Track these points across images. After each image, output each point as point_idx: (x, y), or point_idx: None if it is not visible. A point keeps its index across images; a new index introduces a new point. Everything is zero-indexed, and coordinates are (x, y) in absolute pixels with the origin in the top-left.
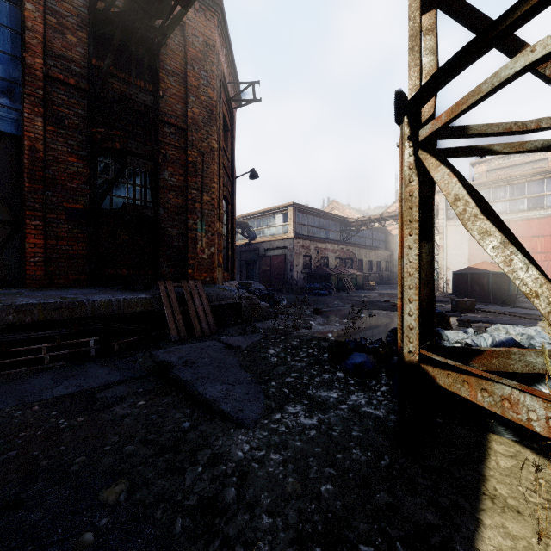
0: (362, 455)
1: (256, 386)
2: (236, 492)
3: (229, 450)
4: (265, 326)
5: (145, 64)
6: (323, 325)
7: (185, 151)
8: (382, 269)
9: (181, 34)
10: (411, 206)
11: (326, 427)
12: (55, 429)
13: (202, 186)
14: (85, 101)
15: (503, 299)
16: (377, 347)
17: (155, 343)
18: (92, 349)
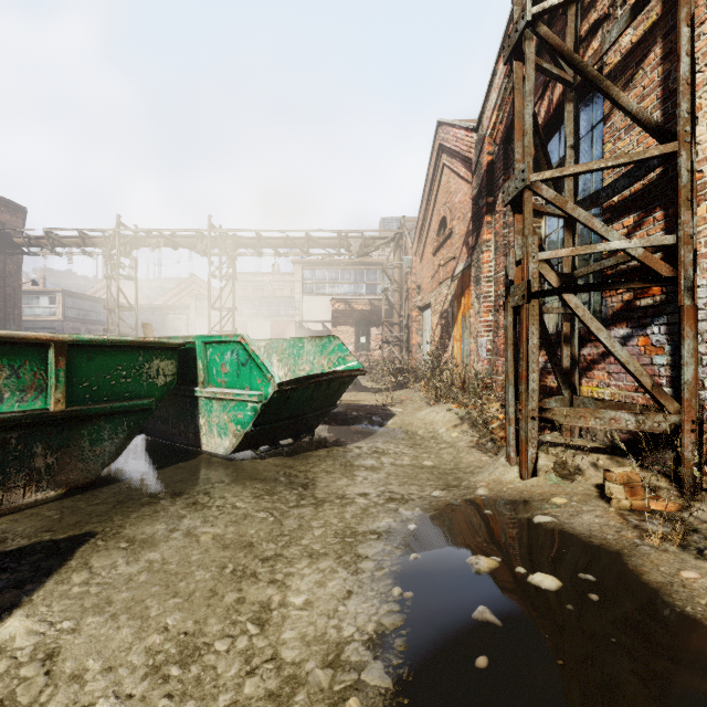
0: None
1: None
2: None
3: None
4: None
5: None
6: None
7: (4, 288)
8: None
9: (2, 228)
10: None
11: None
12: None
13: (15, 306)
14: None
15: None
16: None
17: None
18: None
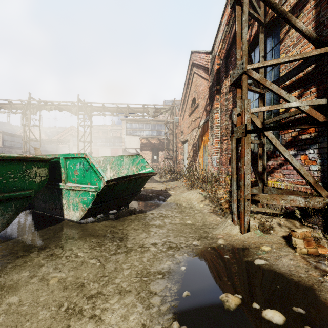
0: None
1: None
2: None
3: None
4: None
5: None
6: None
7: None
8: None
9: None
10: None
11: None
12: None
13: None
14: None
15: None
16: None
17: None
18: None
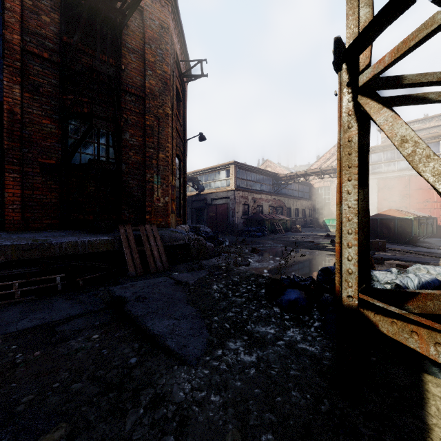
0: (302, 398)
1: (200, 321)
2: (175, 440)
3: (171, 390)
4: (210, 263)
5: (108, 40)
6: (259, 262)
7: (143, 116)
8: (306, 215)
9: (140, 17)
10: (350, 151)
11: (265, 365)
12: (11, 364)
13: (158, 145)
14: (57, 72)
15: (407, 239)
16: (308, 284)
17: (115, 279)
18: (59, 284)
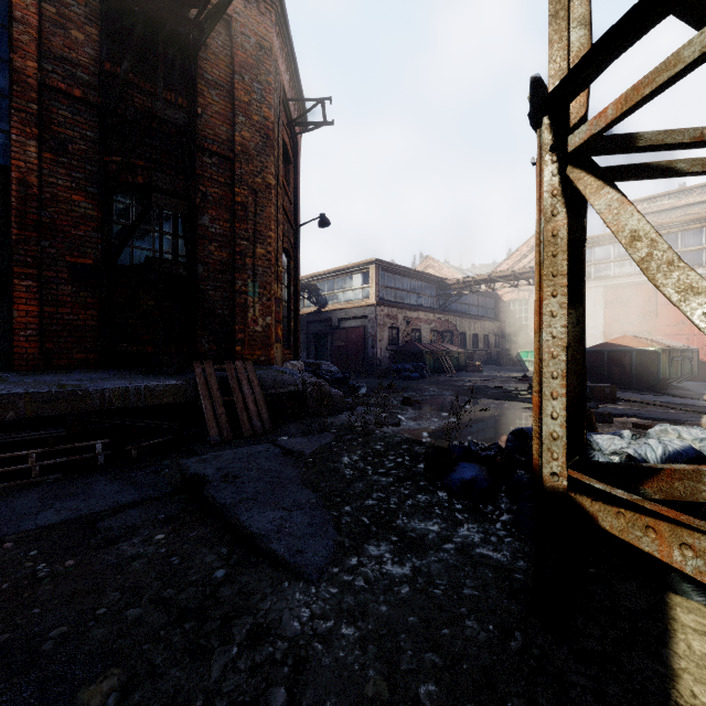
0: (481, 630)
1: (322, 513)
2: (287, 694)
3: (280, 619)
4: (338, 422)
5: (177, 69)
6: (415, 421)
7: (232, 189)
8: (491, 345)
9: (226, 32)
10: (554, 252)
11: (425, 580)
12: (30, 579)
13: (255, 235)
14: (96, 119)
15: (650, 384)
16: (493, 455)
17: (188, 447)
18: (100, 455)
